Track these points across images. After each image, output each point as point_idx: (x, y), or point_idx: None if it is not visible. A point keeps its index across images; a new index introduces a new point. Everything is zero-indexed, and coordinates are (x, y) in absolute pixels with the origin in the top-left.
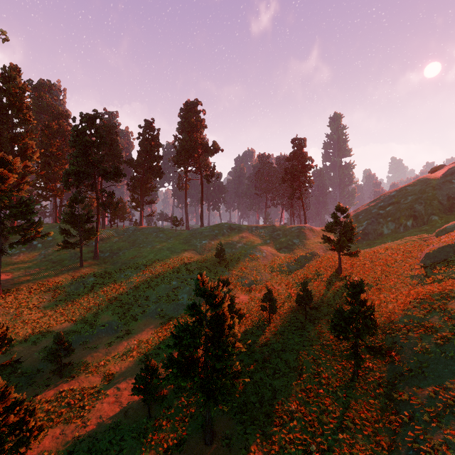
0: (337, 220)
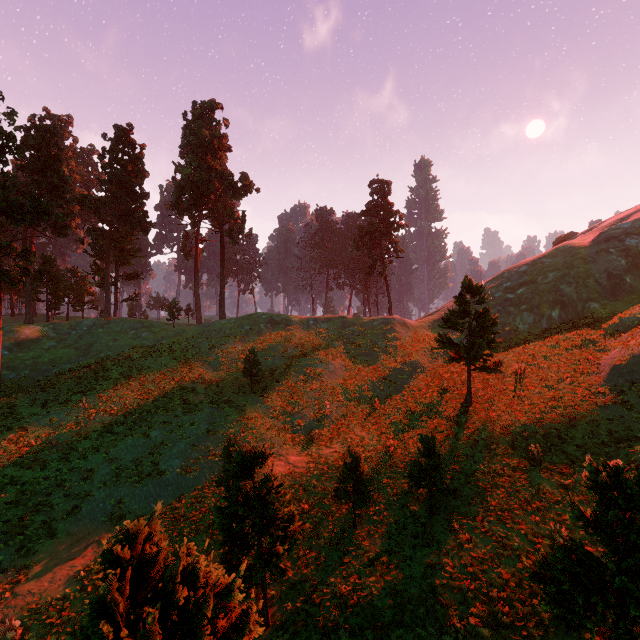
0: (467, 307)
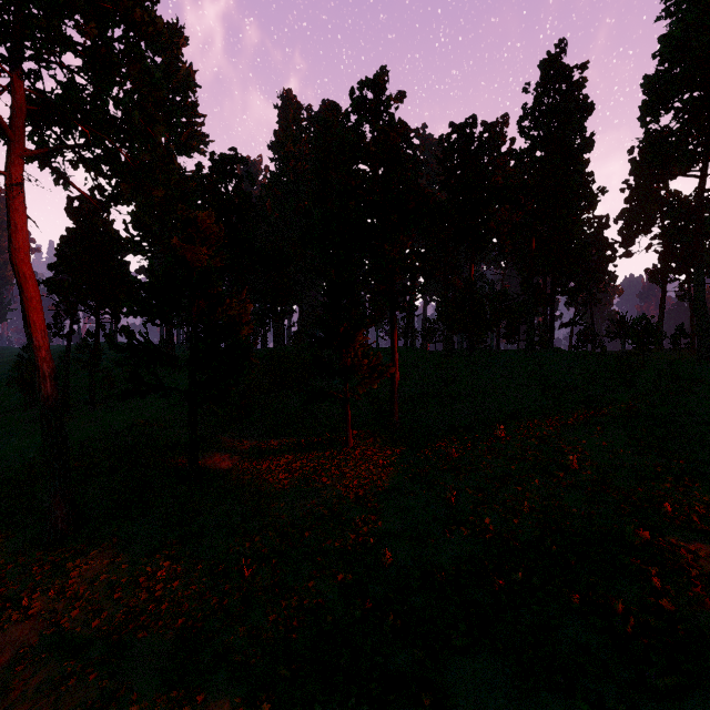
0: None
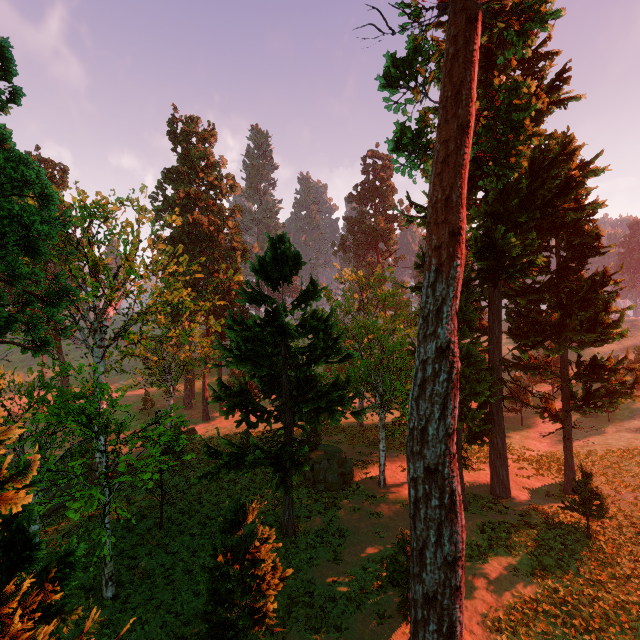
0: None
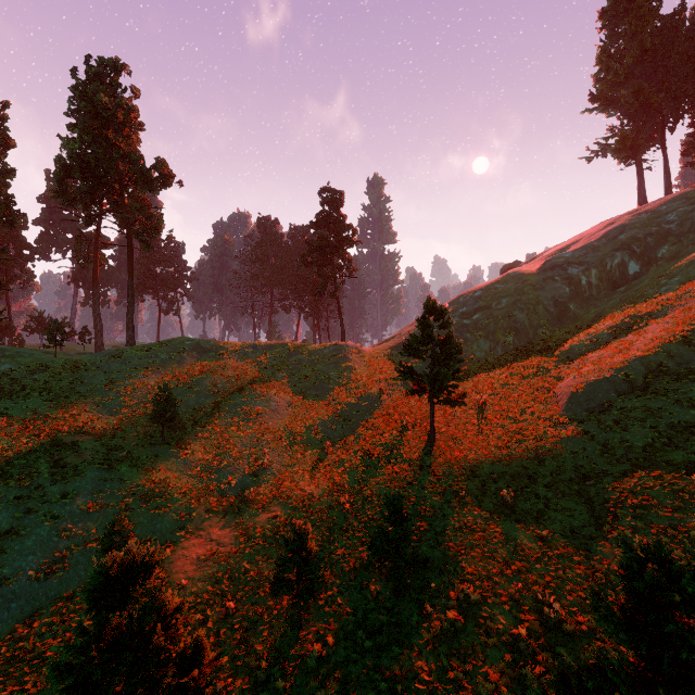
0: (431, 331)
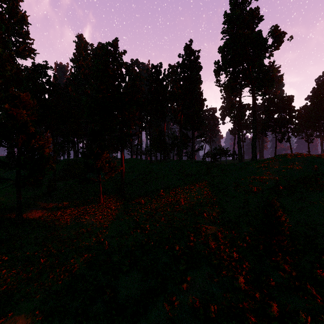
0: None
